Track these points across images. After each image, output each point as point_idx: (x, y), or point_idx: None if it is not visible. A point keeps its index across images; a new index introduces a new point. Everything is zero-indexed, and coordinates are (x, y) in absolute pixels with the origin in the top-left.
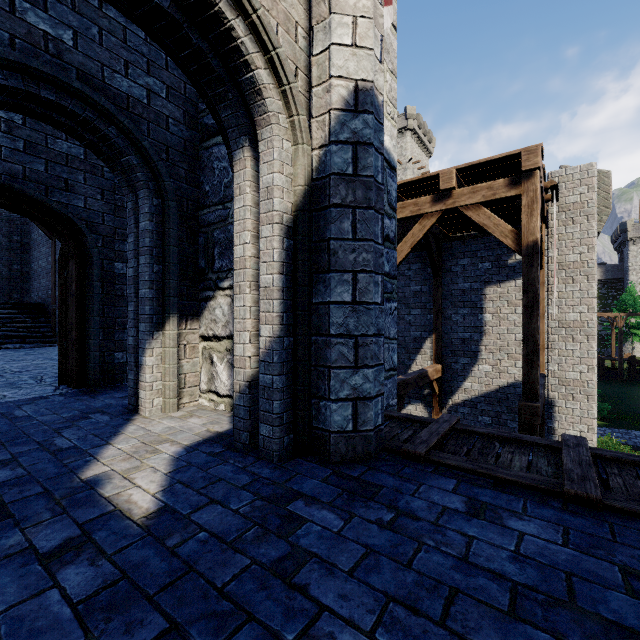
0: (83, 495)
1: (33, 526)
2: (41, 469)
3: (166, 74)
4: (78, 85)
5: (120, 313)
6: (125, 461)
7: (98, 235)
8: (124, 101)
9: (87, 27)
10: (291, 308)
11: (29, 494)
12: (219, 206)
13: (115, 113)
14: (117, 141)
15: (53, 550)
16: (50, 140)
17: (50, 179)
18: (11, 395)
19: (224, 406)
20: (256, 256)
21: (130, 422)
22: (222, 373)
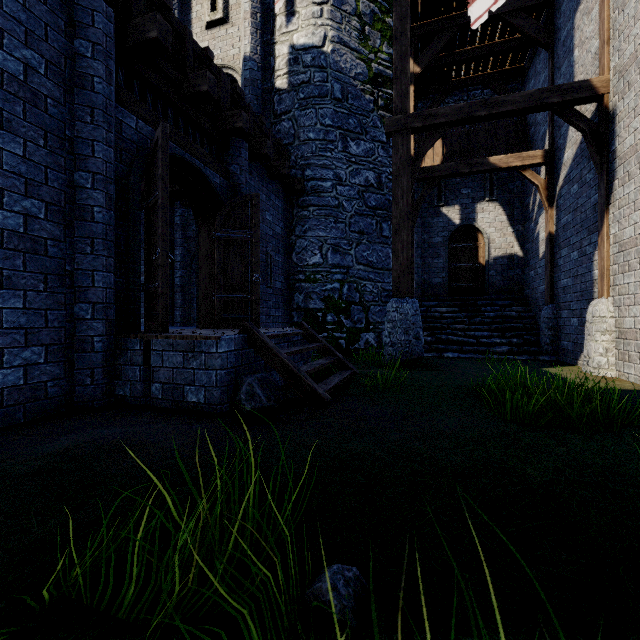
0: None
1: None
2: None
3: None
4: None
5: None
6: None
7: None
8: None
9: None
10: None
11: None
12: None
13: None
14: None
15: None
16: None
17: None
18: None
19: None
20: None
21: None
22: None
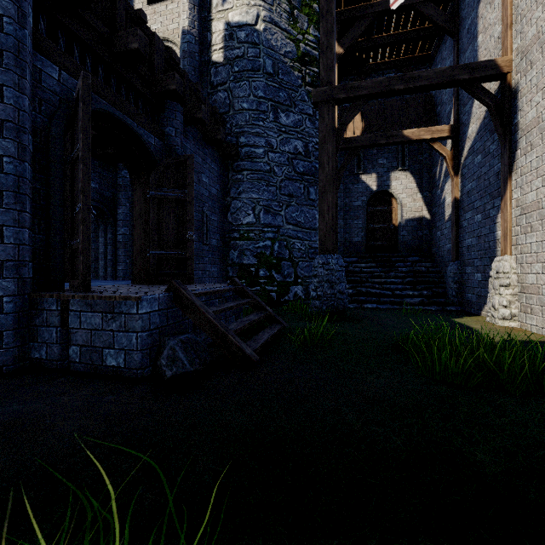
0: None
1: None
2: None
3: None
4: None
5: None
6: None
7: None
8: None
9: None
10: None
11: None
12: None
13: None
14: None
15: None
16: None
17: None
18: None
19: None
20: None
21: None
22: None
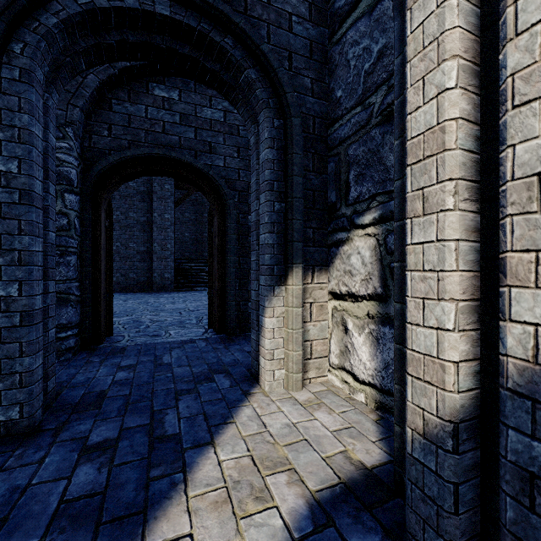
0: None
1: None
2: (121, 482)
3: None
4: None
5: None
6: (215, 511)
7: (235, 191)
8: (241, 4)
9: None
10: None
11: None
12: (356, 109)
13: (229, 14)
14: (233, 53)
15: None
16: (198, 109)
17: (198, 144)
18: (174, 334)
19: (364, 397)
20: (469, 118)
21: (247, 399)
22: (360, 348)
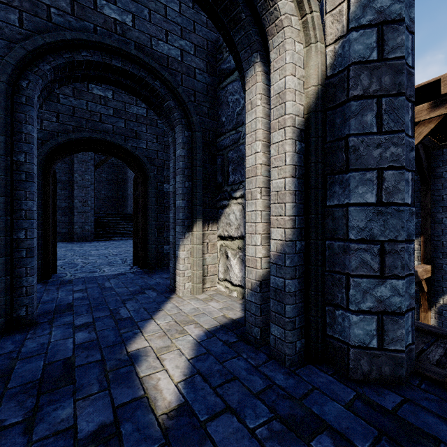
0: (125, 370)
1: (83, 399)
2: (105, 335)
3: (194, 36)
4: (134, 52)
5: (167, 219)
6: (160, 338)
7: (154, 166)
8: (165, 61)
9: (141, 10)
10: (303, 211)
11: (91, 360)
12: (232, 131)
13: (159, 69)
14: (160, 91)
15: (87, 437)
16: (127, 106)
17: (127, 132)
18: (107, 271)
19: (236, 293)
20: (266, 164)
21: (169, 300)
22: (235, 266)
